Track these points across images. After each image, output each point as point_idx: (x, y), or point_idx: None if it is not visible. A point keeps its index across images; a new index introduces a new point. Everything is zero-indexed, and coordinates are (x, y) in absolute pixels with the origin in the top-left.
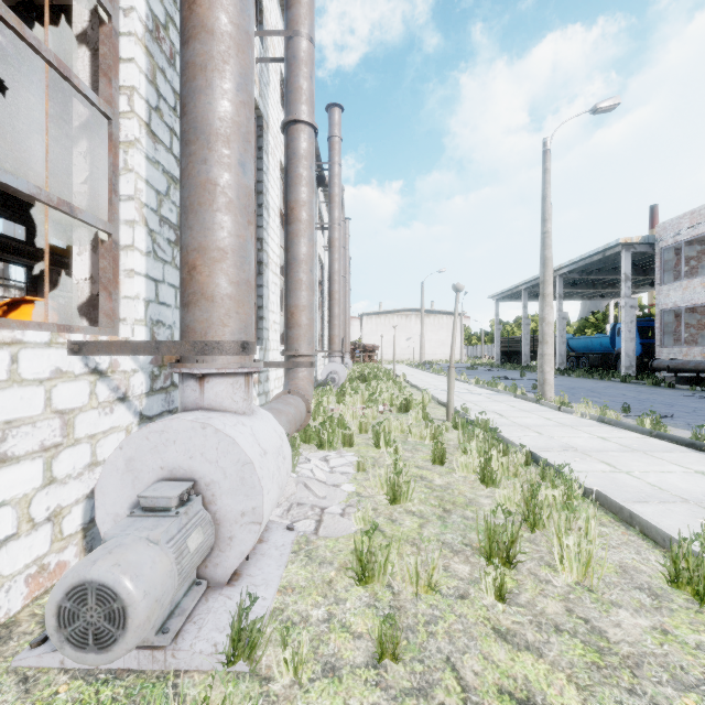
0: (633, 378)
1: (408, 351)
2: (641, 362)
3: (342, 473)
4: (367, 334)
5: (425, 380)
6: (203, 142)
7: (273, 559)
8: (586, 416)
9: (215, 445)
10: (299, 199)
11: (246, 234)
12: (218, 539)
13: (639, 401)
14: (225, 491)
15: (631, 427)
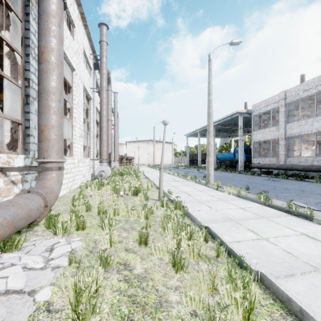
0: (243, 171)
1: (148, 160)
2: (245, 164)
3: (53, 267)
4: (129, 151)
5: (154, 174)
6: None
7: None
8: (230, 193)
9: None
10: (47, 46)
11: None
12: None
13: (250, 183)
14: None
15: (254, 200)
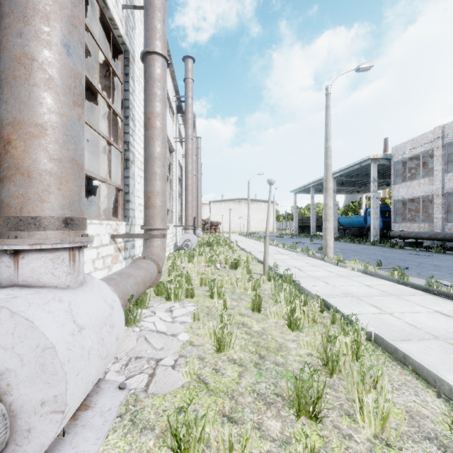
0: (378, 242)
1: (239, 226)
2: (382, 233)
3: (181, 322)
4: (213, 214)
5: (250, 245)
6: (18, 15)
7: (94, 429)
8: (355, 269)
9: (10, 330)
10: (154, 111)
11: (70, 113)
12: (14, 432)
13: (385, 258)
14: (22, 380)
15: (385, 277)
